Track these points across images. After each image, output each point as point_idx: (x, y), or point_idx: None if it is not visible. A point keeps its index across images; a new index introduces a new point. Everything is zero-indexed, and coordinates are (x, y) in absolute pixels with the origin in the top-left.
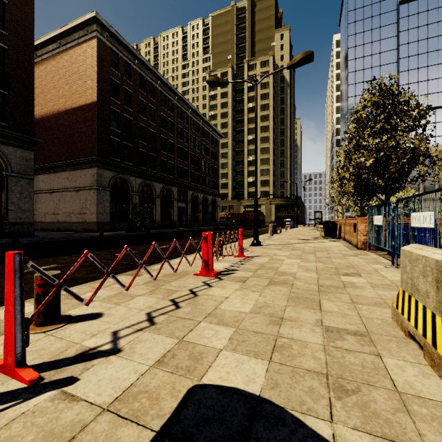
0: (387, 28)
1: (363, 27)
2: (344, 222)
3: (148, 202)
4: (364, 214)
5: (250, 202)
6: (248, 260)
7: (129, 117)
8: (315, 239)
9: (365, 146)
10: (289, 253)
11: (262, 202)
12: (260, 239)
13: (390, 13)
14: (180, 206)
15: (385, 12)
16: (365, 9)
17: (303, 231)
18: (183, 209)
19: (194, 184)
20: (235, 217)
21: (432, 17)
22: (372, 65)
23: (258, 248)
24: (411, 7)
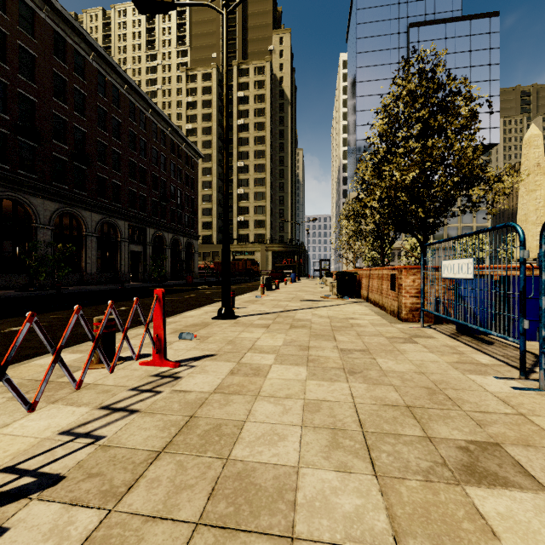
0: (397, 52)
1: (373, 46)
2: (368, 274)
3: (71, 241)
4: (376, 264)
5: (241, 247)
6: (168, 382)
7: (30, 97)
8: (326, 300)
9: (402, 152)
10: (282, 340)
11: (257, 247)
12: (241, 301)
13: (400, 35)
14: (134, 250)
15: (395, 32)
16: (375, 25)
17: (307, 285)
18: (139, 255)
19: (157, 219)
20: (220, 268)
21: (441, 48)
22: (382, 91)
23: (225, 327)
24: (421, 33)
